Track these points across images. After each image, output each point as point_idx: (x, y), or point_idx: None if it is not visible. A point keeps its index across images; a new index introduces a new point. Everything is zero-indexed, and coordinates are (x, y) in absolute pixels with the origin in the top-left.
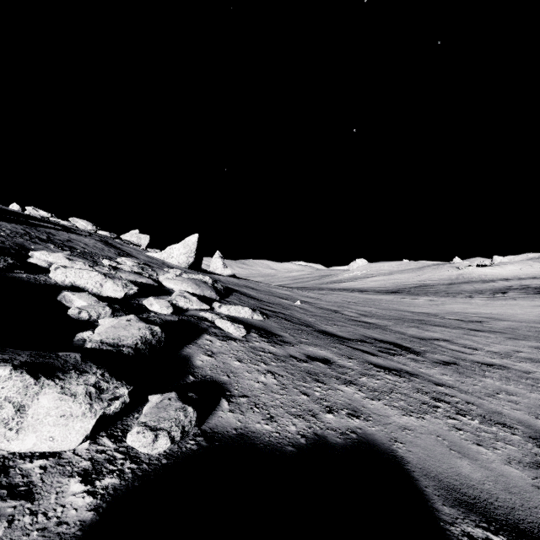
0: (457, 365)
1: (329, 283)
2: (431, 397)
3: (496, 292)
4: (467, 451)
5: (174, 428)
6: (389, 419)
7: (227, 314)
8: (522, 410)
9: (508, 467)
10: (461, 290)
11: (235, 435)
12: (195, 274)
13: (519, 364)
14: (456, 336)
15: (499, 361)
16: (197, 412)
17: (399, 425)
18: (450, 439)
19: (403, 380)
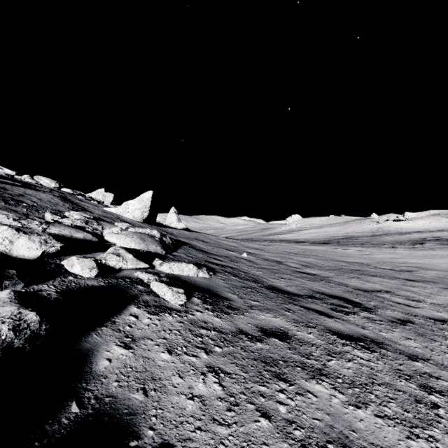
0: (414, 324)
1: (269, 235)
2: (419, 386)
3: (415, 243)
4: None
5: None
6: None
7: (169, 272)
8: None
9: None
10: (383, 241)
11: None
12: (142, 228)
13: None
14: (396, 287)
15: (447, 315)
16: None
17: None
18: None
19: (375, 356)
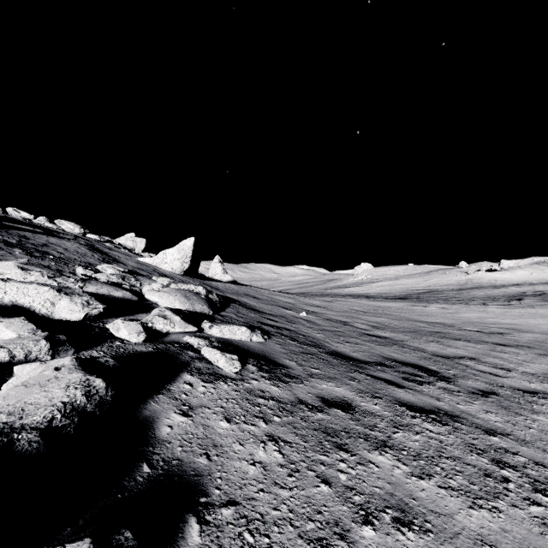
0: (498, 396)
1: (333, 288)
2: (491, 460)
3: (511, 299)
4: None
5: None
6: (455, 523)
7: (219, 336)
8: None
9: None
10: (472, 296)
11: None
12: (186, 284)
13: None
14: (483, 352)
15: (540, 386)
16: None
17: (473, 536)
18: None
19: (447, 429)
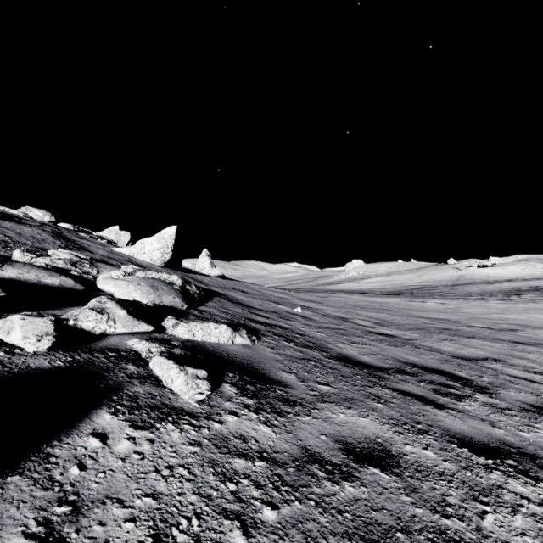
0: None
1: (325, 284)
2: None
3: (509, 294)
4: None
5: None
6: None
7: (187, 338)
8: None
9: None
10: (468, 292)
11: None
12: (156, 272)
13: None
14: (505, 353)
15: None
16: None
17: None
18: None
19: None
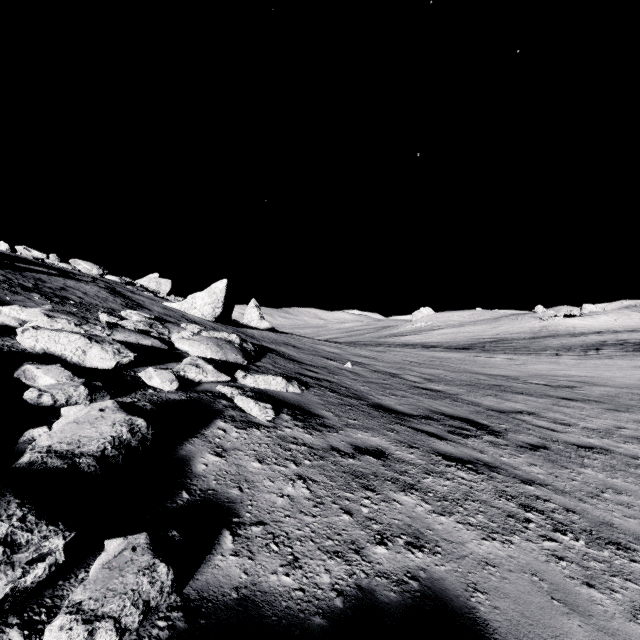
0: (548, 450)
1: (388, 336)
2: (519, 505)
3: (588, 348)
4: (576, 600)
5: (128, 609)
6: (464, 549)
7: (253, 386)
8: (637, 517)
9: (635, 626)
10: (545, 346)
11: (235, 602)
12: (218, 332)
13: (624, 446)
14: (544, 407)
15: (599, 442)
16: (175, 568)
17: (479, 558)
18: (551, 578)
19: (481, 477)
